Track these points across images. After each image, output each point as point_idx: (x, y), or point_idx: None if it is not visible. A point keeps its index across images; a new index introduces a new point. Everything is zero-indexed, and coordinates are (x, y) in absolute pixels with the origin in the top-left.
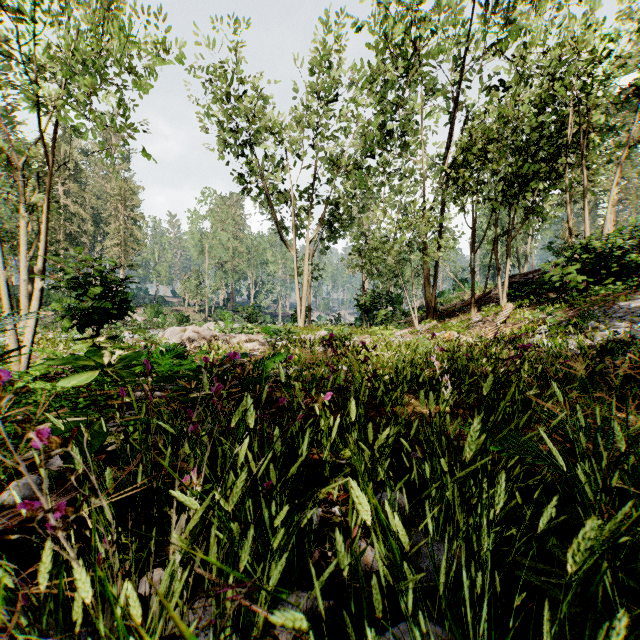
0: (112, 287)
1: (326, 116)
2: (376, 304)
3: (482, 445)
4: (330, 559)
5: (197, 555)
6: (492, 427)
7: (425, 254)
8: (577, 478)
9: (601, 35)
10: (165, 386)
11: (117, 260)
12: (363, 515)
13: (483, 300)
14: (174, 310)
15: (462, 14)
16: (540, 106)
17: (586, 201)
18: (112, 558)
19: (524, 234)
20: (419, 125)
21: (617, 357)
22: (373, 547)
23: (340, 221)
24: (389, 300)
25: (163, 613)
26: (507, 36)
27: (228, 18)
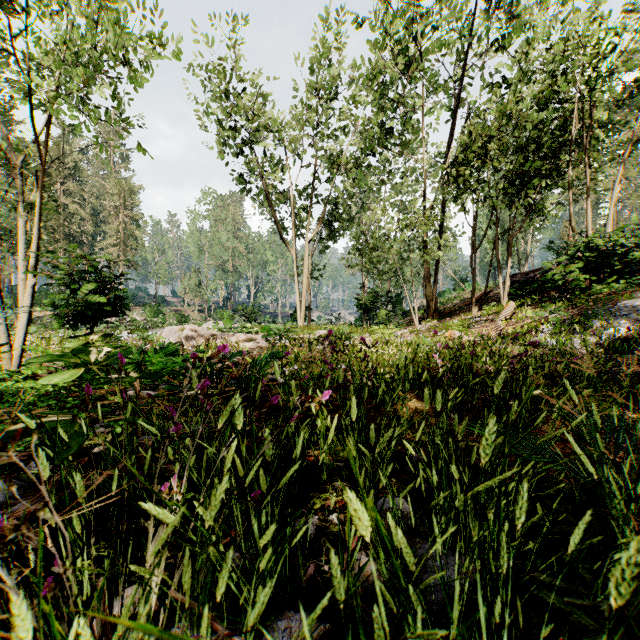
0: (106, 284)
1: (326, 114)
2: (376, 303)
3: (499, 449)
4: (326, 575)
5: (119, 620)
6: (510, 429)
7: (425, 253)
8: (595, 483)
9: (604, 30)
10: (159, 385)
11: (116, 260)
12: (363, 532)
13: (484, 299)
14: (174, 310)
15: (463, 11)
16: (542, 103)
17: (588, 199)
18: (67, 583)
19: (524, 234)
20: (419, 123)
21: (625, 355)
22: (374, 560)
23: (340, 220)
24: (389, 299)
25: (136, 639)
26: (508, 33)
27: (227, 15)
